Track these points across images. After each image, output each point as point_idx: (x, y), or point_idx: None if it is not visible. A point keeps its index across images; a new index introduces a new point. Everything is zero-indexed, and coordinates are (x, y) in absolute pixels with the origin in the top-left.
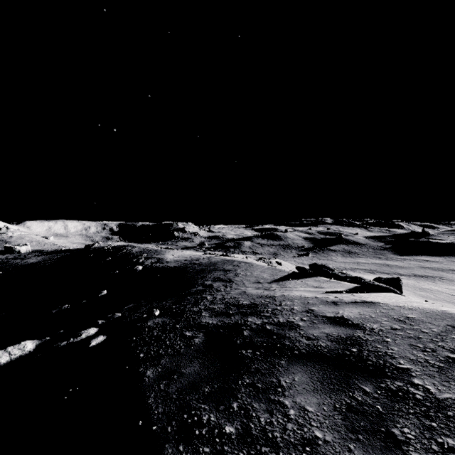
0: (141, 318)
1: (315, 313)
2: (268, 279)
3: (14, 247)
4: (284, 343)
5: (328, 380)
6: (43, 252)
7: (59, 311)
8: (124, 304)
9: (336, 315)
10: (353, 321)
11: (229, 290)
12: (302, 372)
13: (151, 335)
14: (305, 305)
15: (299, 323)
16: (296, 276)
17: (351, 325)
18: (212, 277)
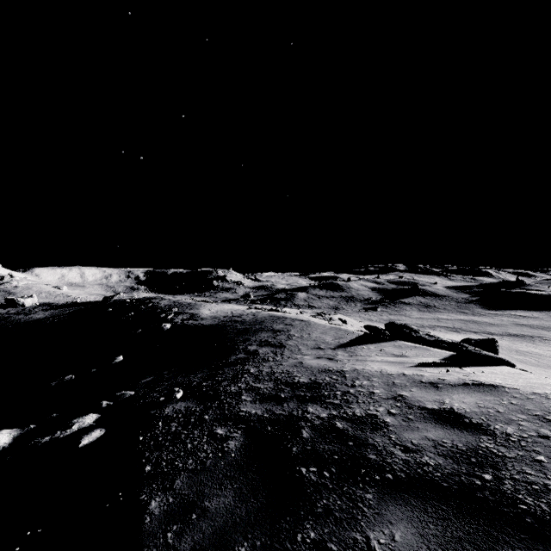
0: (156, 403)
1: (407, 401)
2: (331, 343)
3: (17, 299)
4: (367, 455)
5: (456, 545)
6: (52, 305)
7: (60, 384)
8: (142, 376)
9: (441, 406)
10: (472, 419)
11: (281, 360)
12: (406, 522)
13: (167, 432)
14: (390, 387)
15: (386, 418)
16: (368, 340)
17: (470, 426)
18: (257, 340)
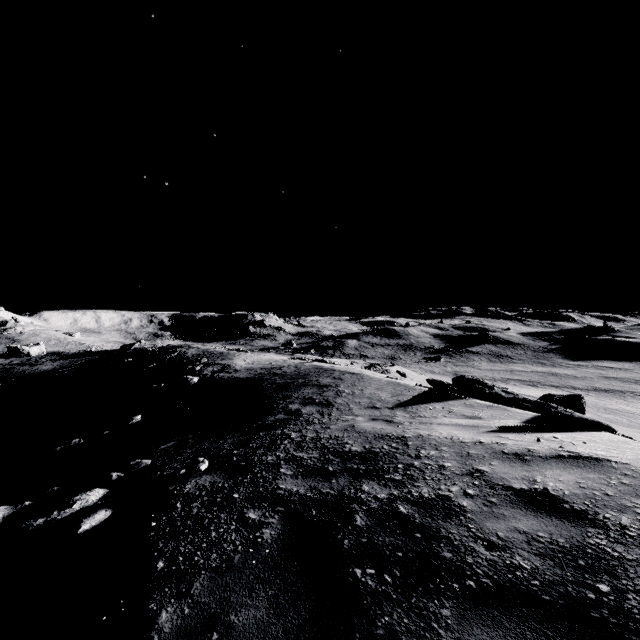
0: (175, 477)
1: (488, 478)
2: (389, 401)
3: (21, 347)
4: (440, 553)
5: None
6: (61, 354)
7: (66, 449)
8: (162, 441)
9: (532, 486)
10: (573, 504)
11: (328, 422)
12: None
13: (187, 515)
14: (464, 459)
15: (462, 501)
16: (433, 398)
17: (571, 513)
18: (300, 397)
